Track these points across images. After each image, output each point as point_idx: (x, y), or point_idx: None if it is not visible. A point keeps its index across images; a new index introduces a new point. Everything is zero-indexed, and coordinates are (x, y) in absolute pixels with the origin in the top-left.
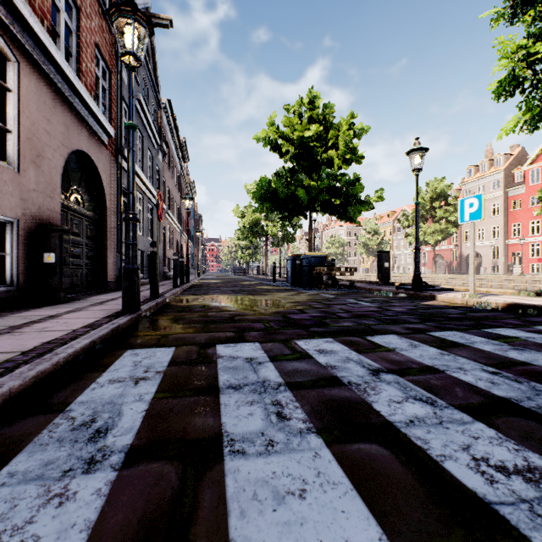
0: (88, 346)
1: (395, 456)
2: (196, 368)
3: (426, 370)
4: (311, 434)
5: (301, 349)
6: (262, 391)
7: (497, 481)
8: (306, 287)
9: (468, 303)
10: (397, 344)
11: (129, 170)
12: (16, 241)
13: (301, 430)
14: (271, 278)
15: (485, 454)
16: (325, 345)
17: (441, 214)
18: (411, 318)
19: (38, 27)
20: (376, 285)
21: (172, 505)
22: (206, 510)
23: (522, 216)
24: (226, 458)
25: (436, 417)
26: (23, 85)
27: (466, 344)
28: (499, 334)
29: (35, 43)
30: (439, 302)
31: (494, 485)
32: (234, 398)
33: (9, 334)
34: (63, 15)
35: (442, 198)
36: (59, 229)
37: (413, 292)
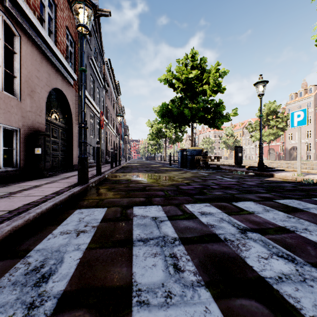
0: (51, 207)
1: (274, 316)
2: (119, 224)
3: (280, 230)
4: (200, 286)
5: (189, 211)
6: (163, 245)
7: None
8: (190, 168)
9: (296, 179)
10: (255, 208)
11: (81, 97)
12: (19, 141)
13: (193, 283)
14: (168, 162)
15: None
16: (205, 209)
17: (273, 123)
18: (260, 190)
19: (31, 15)
20: (233, 167)
21: None
22: None
23: None
24: (134, 309)
25: (299, 275)
26: (23, 49)
27: (304, 209)
28: None
29: (30, 25)
30: (276, 179)
31: None
32: (142, 250)
33: (7, 198)
34: (47, 9)
35: (274, 113)
36: (43, 134)
37: (258, 172)
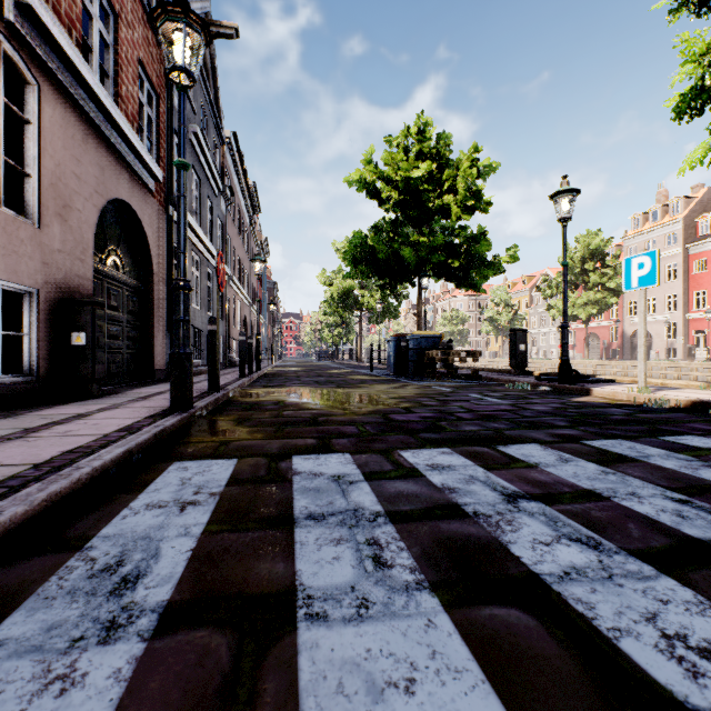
0: (122, 457)
1: (545, 629)
2: (264, 489)
3: (584, 496)
4: (422, 590)
5: (407, 463)
6: (354, 524)
7: (703, 674)
8: (414, 377)
9: (637, 400)
10: (541, 457)
11: (179, 223)
12: (36, 318)
13: (408, 584)
14: (367, 365)
15: (681, 628)
16: (441, 459)
17: (596, 279)
18: (558, 421)
19: (64, 39)
20: (508, 375)
21: (220, 698)
22: (268, 708)
23: (708, 281)
24: (300, 625)
25: (603, 568)
26: (45, 114)
27: (638, 458)
28: (684, 445)
29: (61, 60)
30: (595, 399)
31: (699, 681)
32: (314, 534)
33: (22, 440)
34: (97, 24)
35: (597, 258)
36: (91, 302)
37: (560, 385)
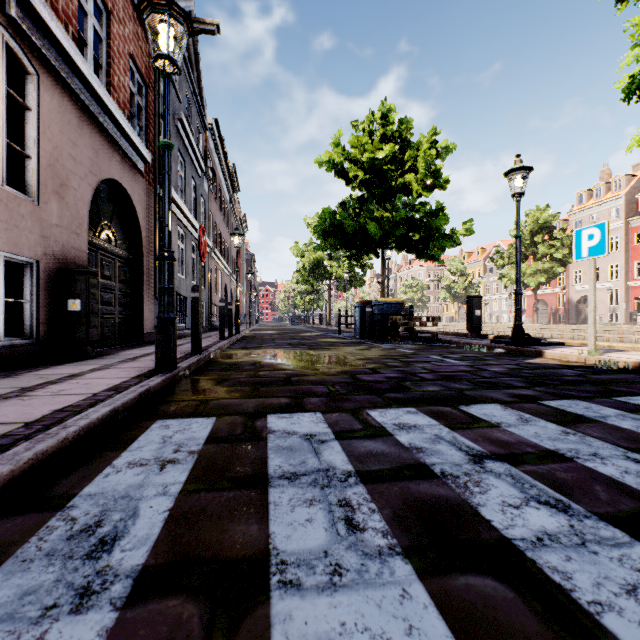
0: (108, 416)
1: (523, 602)
2: (240, 448)
3: (547, 456)
4: (395, 556)
5: (375, 422)
6: (326, 484)
7: None
8: (379, 340)
9: (587, 362)
10: (502, 417)
11: (163, 199)
12: (36, 286)
13: (381, 549)
14: (336, 328)
15: None
16: (407, 418)
17: (545, 251)
18: (515, 381)
19: (61, 33)
20: (465, 338)
21: None
22: None
23: None
24: (273, 594)
25: (575, 534)
26: (44, 102)
27: (595, 418)
28: (638, 405)
29: (58, 52)
30: (547, 360)
31: None
32: (287, 494)
33: (17, 399)
34: (91, 20)
35: (546, 231)
36: (86, 272)
37: (513, 347)
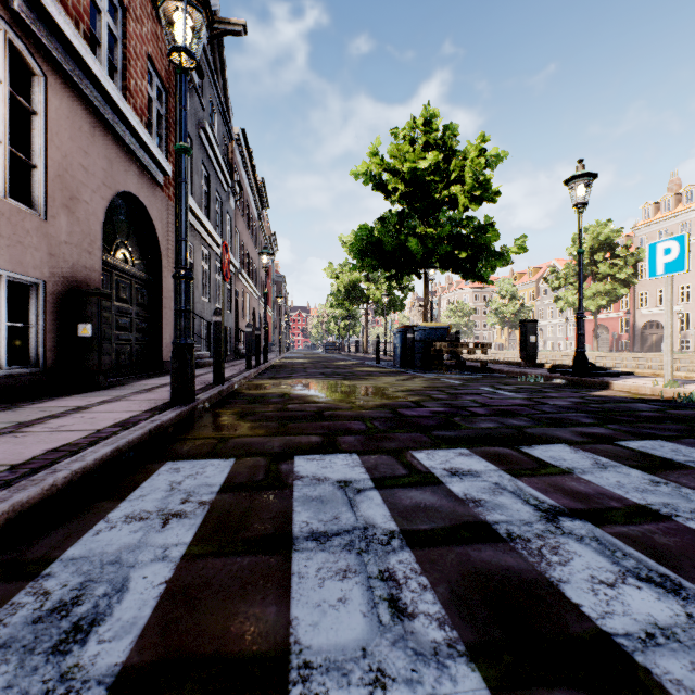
0: (109, 457)
1: None
2: (261, 498)
3: (638, 514)
4: (456, 658)
5: (421, 466)
6: (363, 548)
7: None
8: (421, 369)
9: (663, 394)
10: (573, 461)
11: (180, 210)
12: (43, 309)
13: (437, 647)
14: (373, 356)
15: None
16: (459, 461)
17: (606, 270)
18: (582, 418)
19: (70, 29)
20: (518, 367)
21: None
22: None
23: None
24: None
25: None
26: (51, 106)
27: (688, 464)
28: None
29: (67, 51)
30: (616, 393)
31: None
32: (315, 561)
33: (10, 436)
34: (105, 18)
35: (607, 248)
36: (97, 293)
37: (575, 377)
